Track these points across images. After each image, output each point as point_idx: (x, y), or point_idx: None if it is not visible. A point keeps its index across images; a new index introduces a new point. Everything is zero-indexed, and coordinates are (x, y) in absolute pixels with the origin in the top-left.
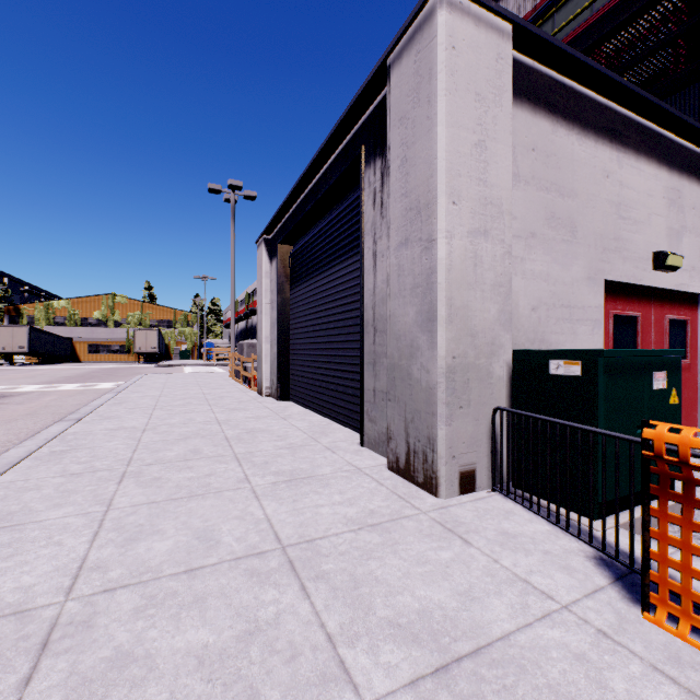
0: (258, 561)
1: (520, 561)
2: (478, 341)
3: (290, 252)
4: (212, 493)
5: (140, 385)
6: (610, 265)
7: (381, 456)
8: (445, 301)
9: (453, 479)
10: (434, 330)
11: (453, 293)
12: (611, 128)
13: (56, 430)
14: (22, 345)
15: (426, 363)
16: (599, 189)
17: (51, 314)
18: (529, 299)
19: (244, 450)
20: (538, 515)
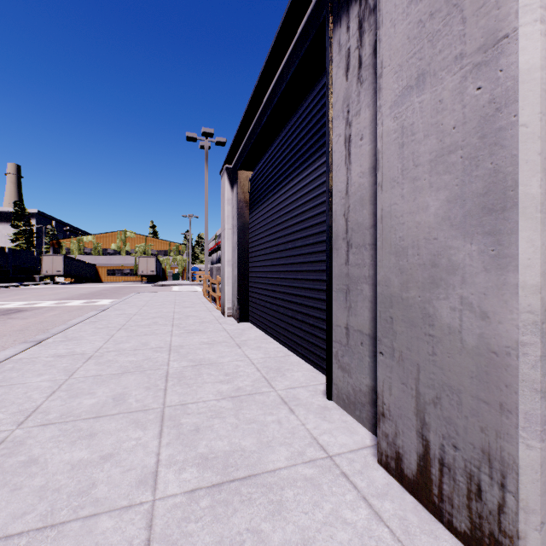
0: None
1: None
2: None
3: (249, 177)
4: (79, 521)
5: (127, 303)
6: None
7: (358, 424)
8: (540, 162)
9: None
10: (508, 229)
11: None
12: None
13: (4, 355)
14: (59, 269)
15: (476, 299)
16: None
17: (82, 246)
18: None
19: (178, 398)
20: None
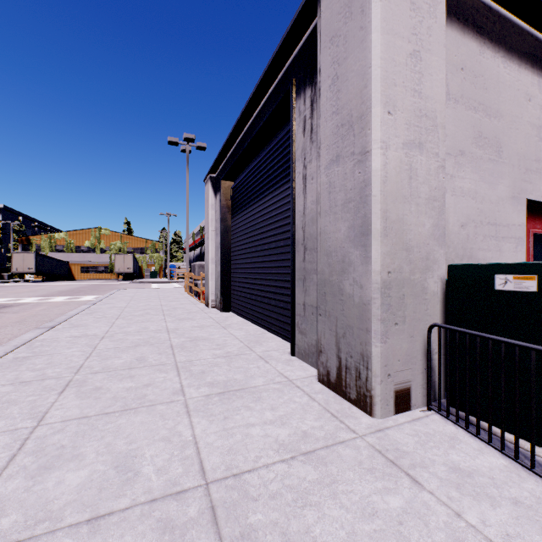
0: (175, 506)
1: (488, 516)
2: (413, 256)
3: (231, 187)
4: (145, 407)
5: (113, 298)
6: (532, 185)
7: (310, 367)
8: (380, 214)
9: (388, 398)
10: (369, 244)
11: (388, 206)
12: (533, 54)
13: (28, 337)
14: (30, 266)
15: (359, 278)
16: (522, 112)
17: (53, 243)
18: (458, 215)
19: (185, 358)
20: (489, 445)
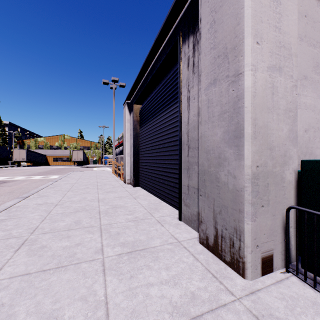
0: None
1: None
2: (274, 153)
3: (139, 108)
4: (73, 265)
5: (68, 177)
6: None
7: (193, 230)
8: (251, 121)
9: (257, 264)
10: (241, 145)
11: (257, 115)
12: None
13: (9, 204)
14: (23, 157)
15: (232, 170)
16: None
17: (37, 144)
18: (303, 123)
19: (107, 221)
20: None
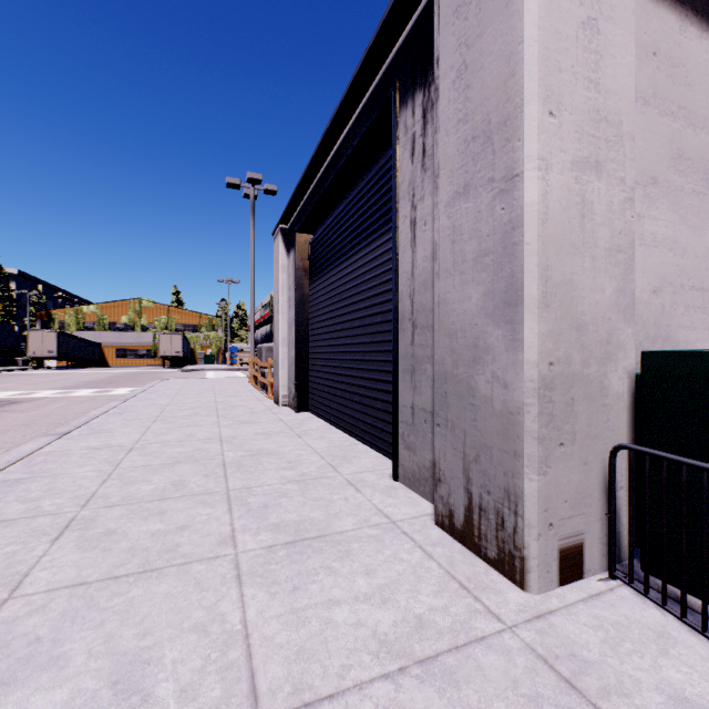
0: None
1: None
2: (587, 338)
3: (309, 241)
4: (175, 567)
5: (153, 391)
6: None
7: (422, 499)
8: (538, 272)
9: (549, 561)
10: (518, 320)
11: (549, 260)
12: None
13: (29, 448)
14: (51, 349)
15: (501, 373)
16: None
17: (81, 319)
18: (649, 276)
19: (241, 483)
20: None
